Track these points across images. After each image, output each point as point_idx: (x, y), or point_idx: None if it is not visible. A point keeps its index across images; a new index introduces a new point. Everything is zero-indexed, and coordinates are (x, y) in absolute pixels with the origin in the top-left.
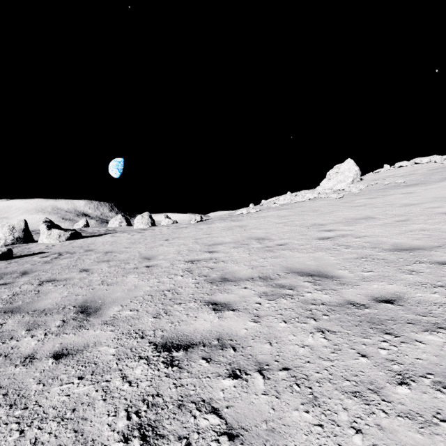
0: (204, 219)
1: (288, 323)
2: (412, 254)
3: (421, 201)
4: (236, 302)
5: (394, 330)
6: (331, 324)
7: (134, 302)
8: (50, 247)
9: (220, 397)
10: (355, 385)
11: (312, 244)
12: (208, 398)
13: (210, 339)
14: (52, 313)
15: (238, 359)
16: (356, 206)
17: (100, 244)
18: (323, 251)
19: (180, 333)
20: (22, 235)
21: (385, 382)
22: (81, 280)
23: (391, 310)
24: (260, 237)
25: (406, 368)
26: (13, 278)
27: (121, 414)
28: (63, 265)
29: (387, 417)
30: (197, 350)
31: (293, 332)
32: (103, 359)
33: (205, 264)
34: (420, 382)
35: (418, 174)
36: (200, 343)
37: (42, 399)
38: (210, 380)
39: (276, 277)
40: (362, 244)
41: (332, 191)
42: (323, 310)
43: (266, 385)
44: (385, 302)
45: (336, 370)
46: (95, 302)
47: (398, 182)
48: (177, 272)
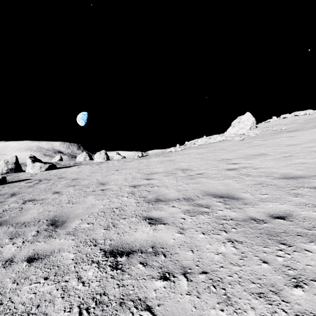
0: (144, 155)
1: (206, 235)
2: (296, 181)
3: (300, 142)
4: (166, 217)
5: (287, 241)
6: (238, 235)
7: (91, 217)
8: (33, 175)
9: (153, 296)
10: (260, 287)
11: (222, 173)
12: (143, 297)
13: (146, 247)
14: (30, 225)
15: (167, 264)
16: (253, 146)
17: (69, 173)
18: (230, 178)
19: (124, 242)
20: (14, 166)
21: (283, 285)
22: (54, 200)
23: (283, 224)
24: (184, 168)
25: (299, 273)
26: (4, 198)
27: (75, 310)
28: (41, 188)
29: (287, 315)
30: (136, 256)
31: (209, 242)
32: (64, 263)
33: (144, 188)
34: (311, 285)
35: (297, 123)
36: (138, 250)
37: (15, 296)
38: (146, 282)
39: (196, 198)
40: (258, 173)
41: (236, 135)
42: (232, 224)
43: (189, 286)
44: (278, 218)
45: (244, 274)
46: (62, 217)
47: (283, 129)
48: (123, 194)
